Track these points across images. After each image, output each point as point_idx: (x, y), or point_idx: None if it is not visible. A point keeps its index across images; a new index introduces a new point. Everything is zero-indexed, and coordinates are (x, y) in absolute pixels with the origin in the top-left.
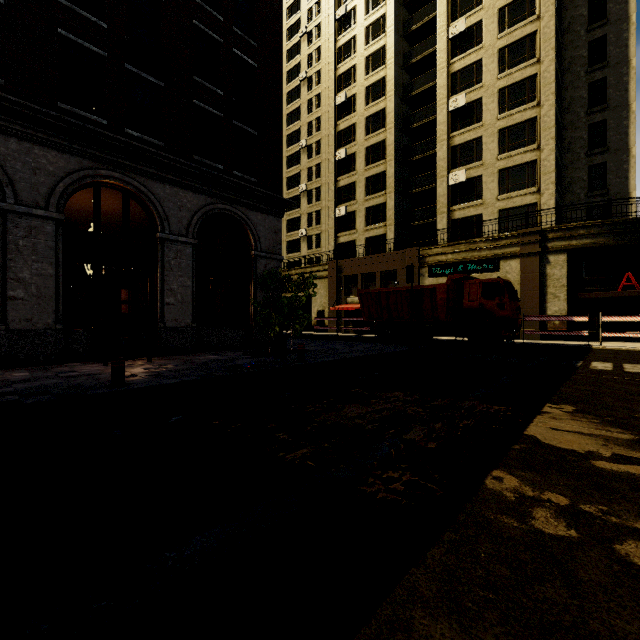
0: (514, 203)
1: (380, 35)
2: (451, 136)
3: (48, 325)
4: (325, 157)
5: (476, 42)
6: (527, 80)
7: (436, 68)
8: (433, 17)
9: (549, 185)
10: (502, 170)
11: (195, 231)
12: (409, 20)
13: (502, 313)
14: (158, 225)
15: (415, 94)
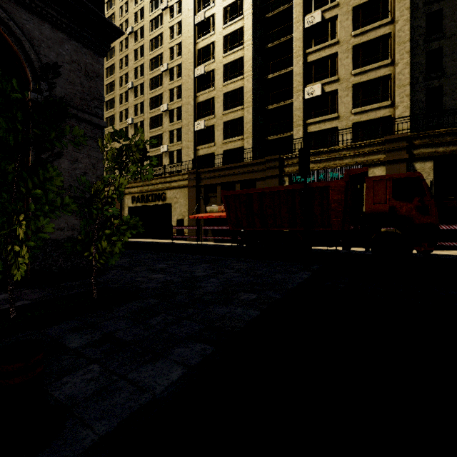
0: (368, 116)
1: None
2: (307, 52)
3: None
4: (185, 79)
5: None
6: None
7: None
8: None
9: (404, 98)
10: (356, 85)
11: None
12: None
13: (424, 219)
14: None
15: (270, 16)
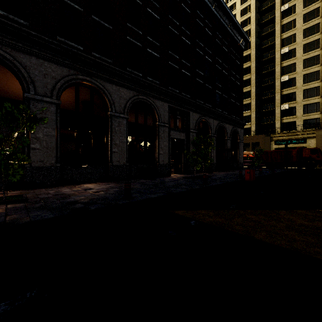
0: (310, 117)
1: (247, 49)
2: (282, 91)
3: (215, 162)
4: None
5: (293, 56)
6: (315, 72)
7: (273, 63)
8: (272, 43)
9: None
10: (304, 105)
11: (231, 136)
12: (261, 44)
13: (318, 159)
14: (226, 135)
15: (263, 73)
